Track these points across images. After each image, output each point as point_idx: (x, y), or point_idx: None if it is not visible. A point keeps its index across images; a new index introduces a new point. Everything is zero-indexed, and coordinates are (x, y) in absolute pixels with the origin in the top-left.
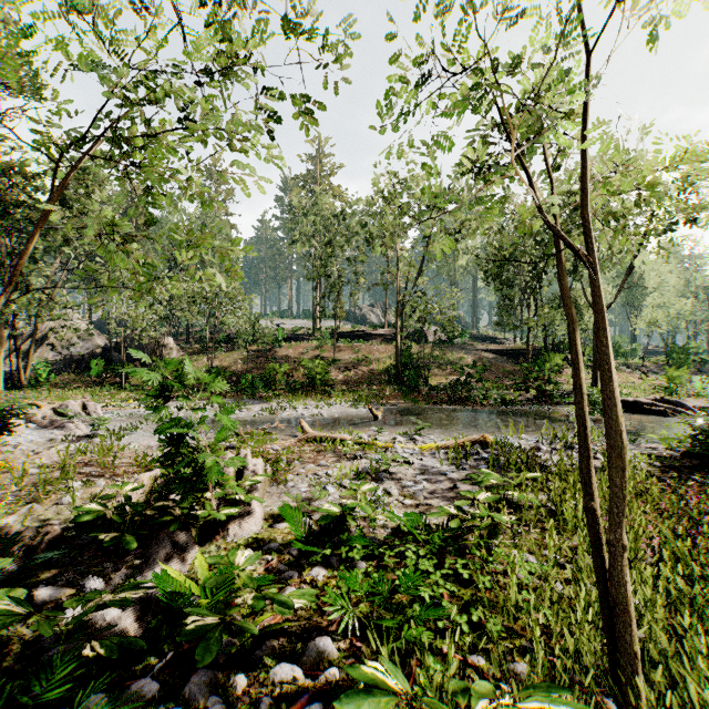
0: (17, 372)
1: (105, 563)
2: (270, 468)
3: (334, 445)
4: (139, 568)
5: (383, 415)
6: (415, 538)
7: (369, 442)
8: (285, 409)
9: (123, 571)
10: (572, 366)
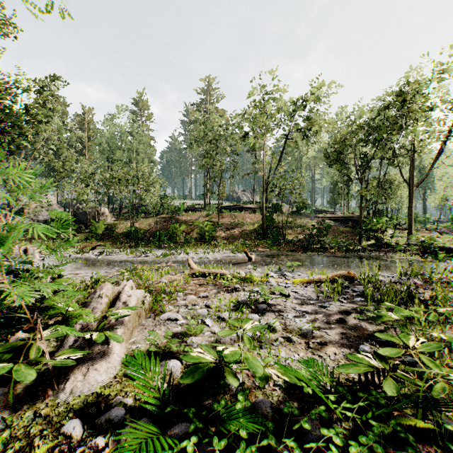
0: None
1: None
2: (150, 299)
3: (215, 279)
4: None
5: (255, 258)
6: (322, 402)
7: (246, 277)
8: (180, 254)
9: None
10: None
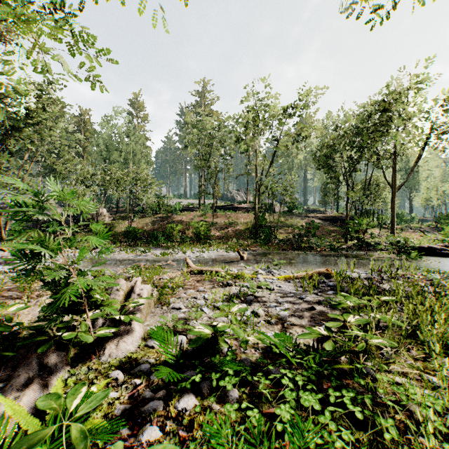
0: None
1: None
2: (157, 292)
3: (210, 276)
4: None
5: (247, 257)
6: (286, 360)
7: (238, 274)
8: (177, 253)
9: None
10: None
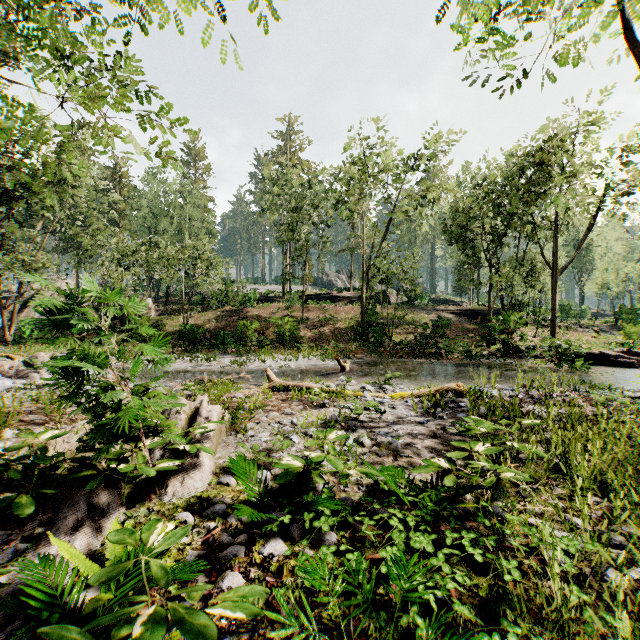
0: (2, 329)
1: None
2: (229, 415)
3: (300, 394)
4: (37, 540)
5: (351, 367)
6: (398, 499)
7: (337, 391)
8: (253, 362)
9: (14, 544)
10: None
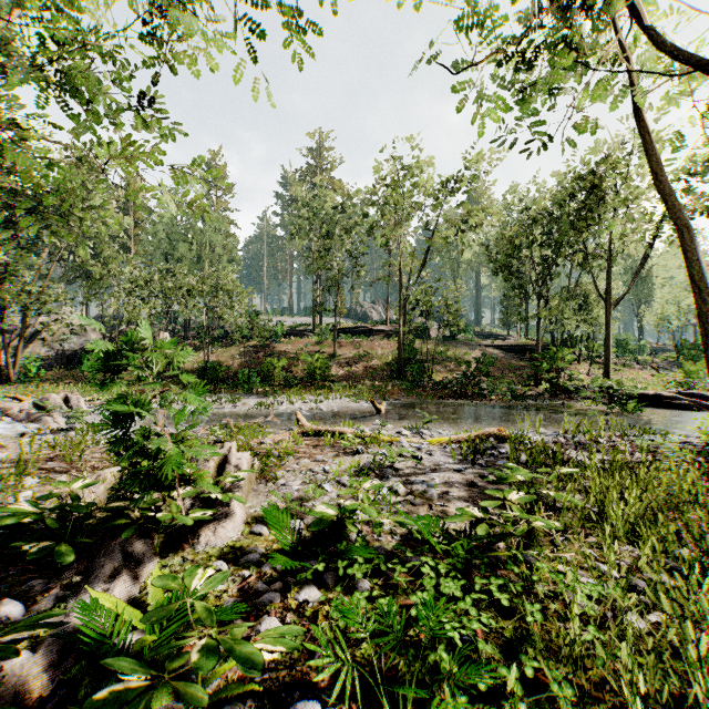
0: (6, 367)
1: (36, 580)
2: (259, 463)
3: (332, 439)
4: (76, 588)
5: (386, 410)
6: (431, 548)
7: (371, 436)
8: (282, 403)
9: (54, 591)
10: (693, 291)
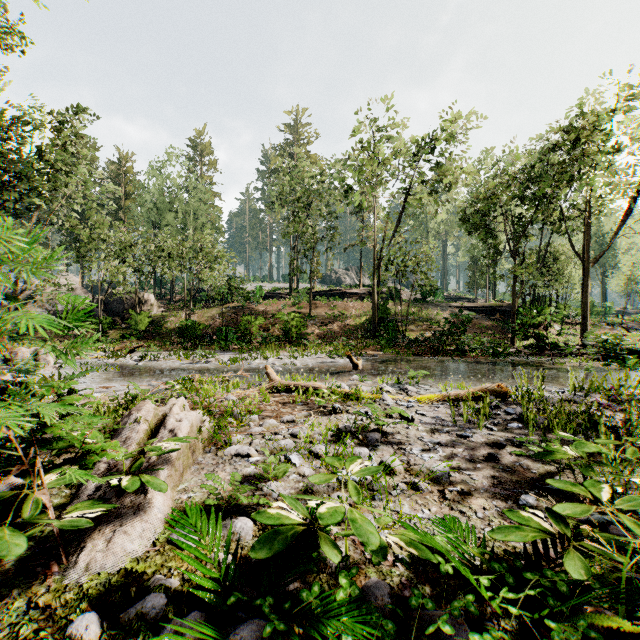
0: None
1: None
2: (211, 424)
3: (305, 396)
4: None
5: (363, 365)
6: (468, 586)
7: (350, 392)
8: (255, 359)
9: None
10: None
